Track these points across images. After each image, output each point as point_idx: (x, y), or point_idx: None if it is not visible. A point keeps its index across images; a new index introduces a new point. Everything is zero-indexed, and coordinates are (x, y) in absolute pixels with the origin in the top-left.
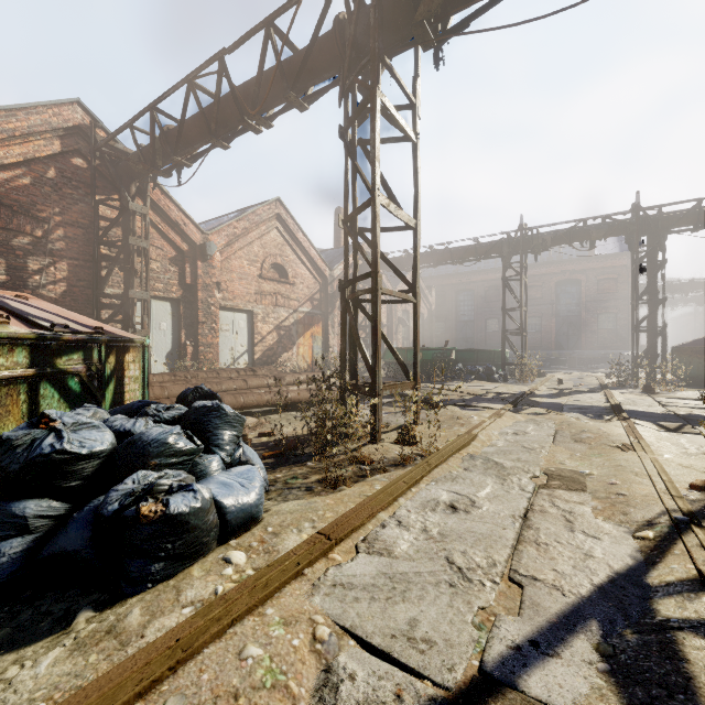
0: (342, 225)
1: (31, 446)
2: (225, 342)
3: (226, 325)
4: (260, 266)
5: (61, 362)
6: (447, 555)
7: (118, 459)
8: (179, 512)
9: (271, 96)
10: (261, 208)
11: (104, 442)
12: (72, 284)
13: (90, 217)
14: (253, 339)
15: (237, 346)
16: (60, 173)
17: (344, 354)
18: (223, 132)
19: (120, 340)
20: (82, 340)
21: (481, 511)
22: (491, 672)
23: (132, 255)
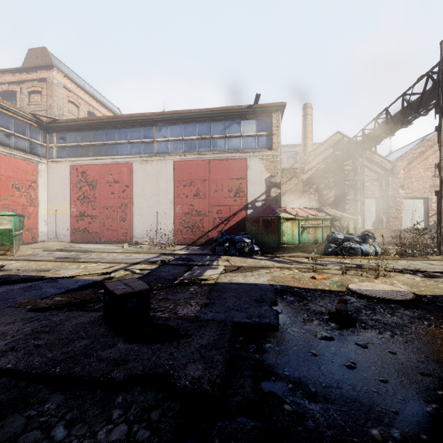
0: (437, 167)
1: (331, 236)
2: (406, 215)
3: (407, 207)
4: (433, 170)
5: (335, 223)
6: (410, 265)
7: (344, 240)
8: (352, 246)
9: (409, 114)
10: (434, 136)
11: (342, 237)
12: (335, 197)
13: (341, 171)
14: (428, 214)
15: (415, 218)
16: (332, 159)
17: (437, 222)
18: (390, 132)
19: (347, 218)
20: (339, 218)
21: (440, 266)
22: (393, 268)
23: (356, 183)
